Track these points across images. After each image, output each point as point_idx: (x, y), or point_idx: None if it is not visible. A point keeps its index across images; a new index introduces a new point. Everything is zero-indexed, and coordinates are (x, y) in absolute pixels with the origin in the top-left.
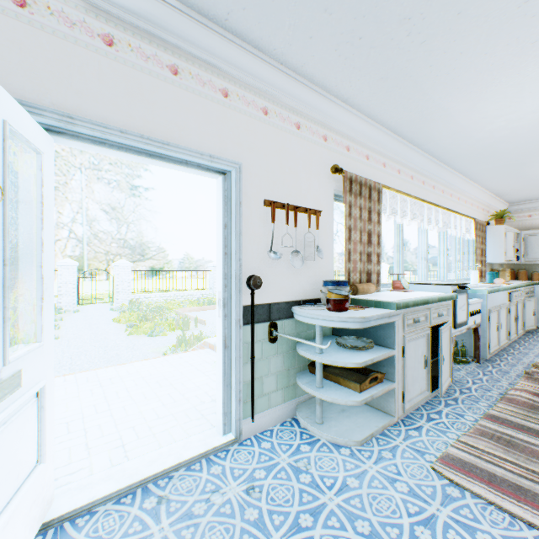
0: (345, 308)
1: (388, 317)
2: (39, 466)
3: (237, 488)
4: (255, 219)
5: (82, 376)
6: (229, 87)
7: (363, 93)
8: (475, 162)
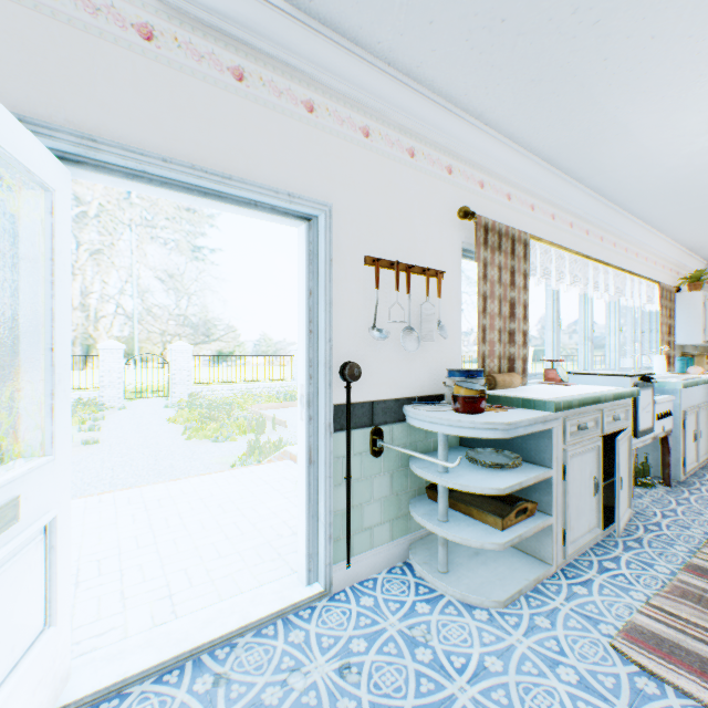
0: (480, 409)
1: (543, 423)
2: (47, 631)
3: (326, 665)
4: (352, 283)
5: (123, 496)
6: (315, 98)
7: (504, 103)
8: (662, 202)
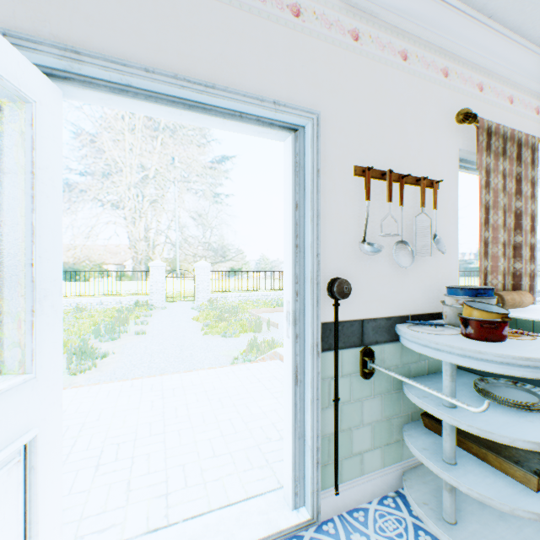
0: (502, 337)
1: None
2: None
3: None
4: (340, 195)
5: (148, 382)
6: (301, 1)
7: None
8: None
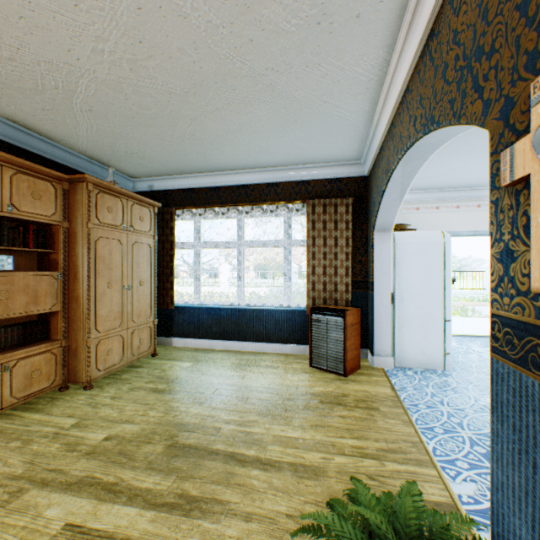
0: None
1: None
2: None
3: None
4: None
5: None
6: None
7: None
8: None
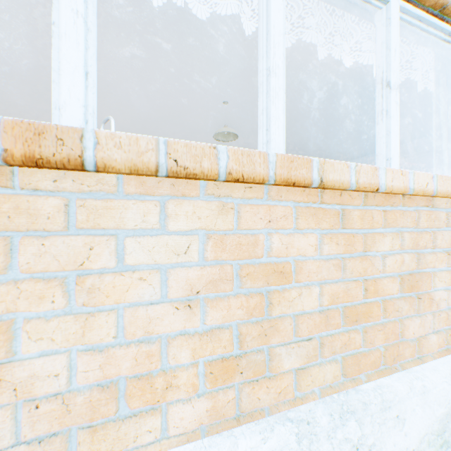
0: None
1: None
2: None
3: None
4: None
5: None
6: None
7: None
8: None
